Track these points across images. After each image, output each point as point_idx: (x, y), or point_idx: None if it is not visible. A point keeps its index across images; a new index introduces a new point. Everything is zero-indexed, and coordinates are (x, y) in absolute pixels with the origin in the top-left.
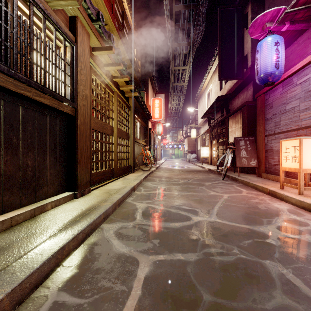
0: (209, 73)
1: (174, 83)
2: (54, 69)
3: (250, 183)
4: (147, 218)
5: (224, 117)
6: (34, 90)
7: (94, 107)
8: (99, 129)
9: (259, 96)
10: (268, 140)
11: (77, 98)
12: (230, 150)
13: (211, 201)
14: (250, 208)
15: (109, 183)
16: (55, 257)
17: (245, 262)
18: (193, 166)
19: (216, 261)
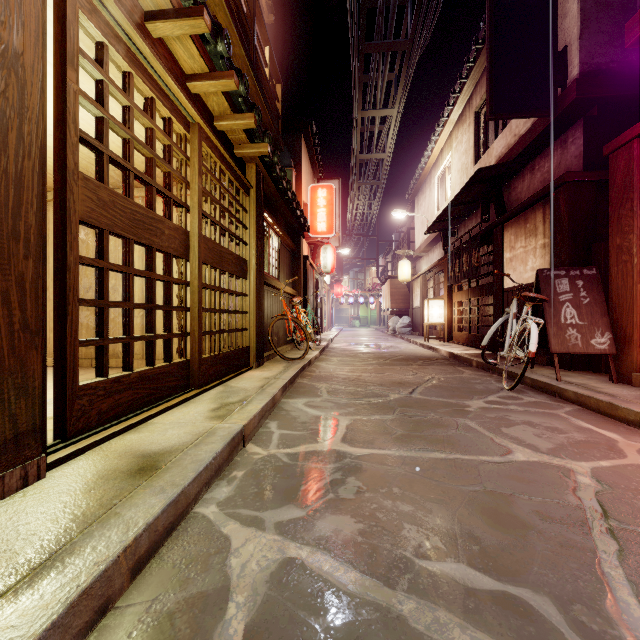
0: (446, 125)
1: (362, 155)
2: None
3: (622, 410)
4: None
5: (490, 224)
6: None
7: (94, 143)
8: (121, 230)
9: (621, 149)
10: None
11: None
12: (526, 306)
13: (556, 516)
14: None
15: (163, 413)
16: None
17: None
18: (406, 346)
19: None
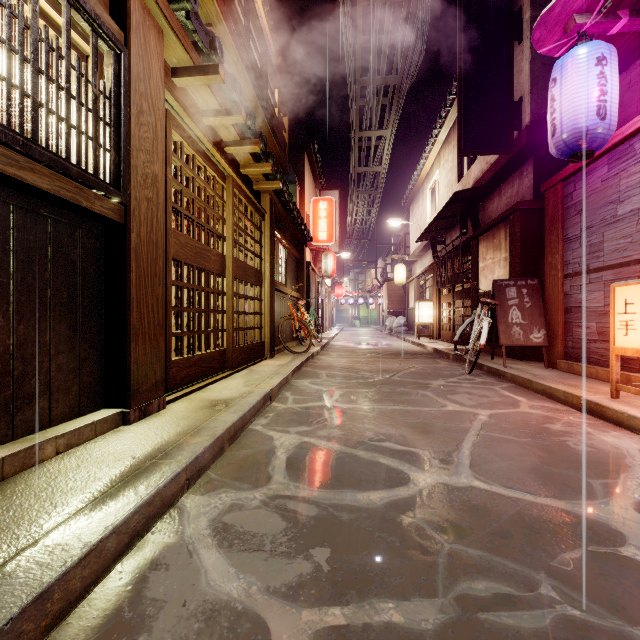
0: (435, 144)
1: (360, 168)
2: (65, 101)
3: (535, 384)
4: (299, 479)
5: (468, 237)
6: (0, 147)
7: (178, 208)
8: (190, 261)
9: (551, 189)
10: (573, 285)
11: (129, 182)
12: (484, 309)
13: (452, 429)
14: (551, 448)
15: (213, 383)
16: (9, 634)
17: (584, 635)
18: (399, 344)
19: (499, 633)
